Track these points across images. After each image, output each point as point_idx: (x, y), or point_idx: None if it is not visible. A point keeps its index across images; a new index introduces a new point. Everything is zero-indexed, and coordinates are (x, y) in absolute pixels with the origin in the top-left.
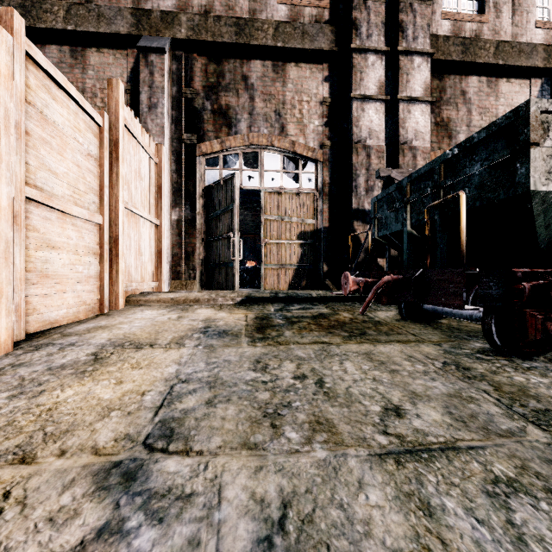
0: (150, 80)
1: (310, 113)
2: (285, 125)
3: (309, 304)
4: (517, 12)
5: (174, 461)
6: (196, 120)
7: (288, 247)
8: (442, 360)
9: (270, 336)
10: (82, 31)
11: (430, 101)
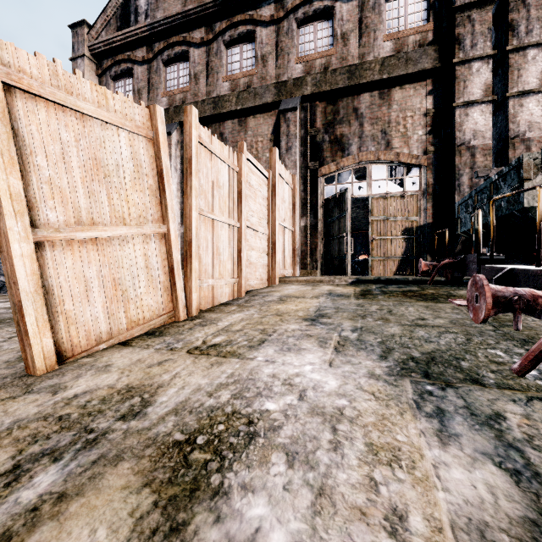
0: (287, 131)
1: (413, 126)
2: (390, 141)
3: (404, 285)
4: None
5: (326, 319)
6: (317, 151)
7: (393, 241)
8: None
9: (368, 298)
10: (245, 108)
11: None
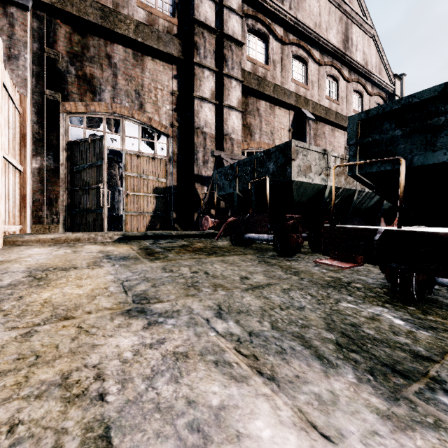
0: (10, 31)
1: (163, 99)
2: (143, 103)
3: (171, 239)
4: (283, 70)
5: (159, 304)
6: (59, 80)
7: (146, 198)
8: (258, 260)
9: (161, 257)
10: None
11: (241, 111)
